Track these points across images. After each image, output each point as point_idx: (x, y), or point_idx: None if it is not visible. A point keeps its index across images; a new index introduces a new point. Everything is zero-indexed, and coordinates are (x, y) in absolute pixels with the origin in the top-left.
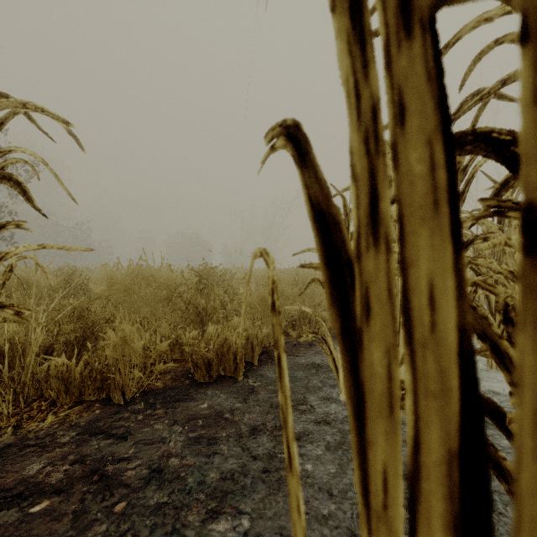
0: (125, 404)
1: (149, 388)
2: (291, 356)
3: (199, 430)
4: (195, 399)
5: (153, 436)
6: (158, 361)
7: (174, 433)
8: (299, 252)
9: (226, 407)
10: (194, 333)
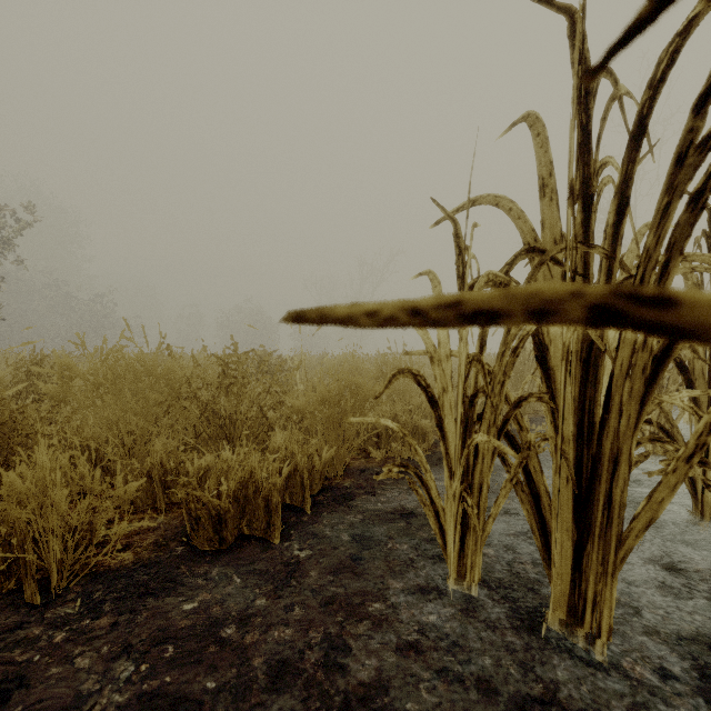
0: (44, 605)
1: (105, 566)
2: (369, 494)
3: (163, 674)
4: (182, 590)
5: (66, 691)
6: (143, 507)
7: (112, 681)
8: None
9: (235, 608)
10: (208, 459)
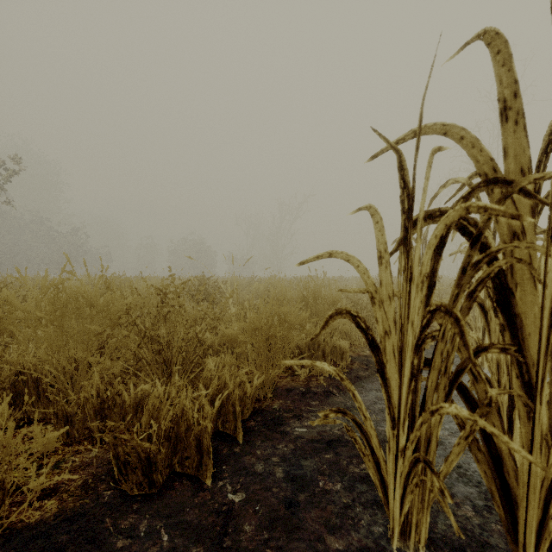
0: None
1: (24, 521)
2: (298, 418)
3: None
4: None
5: None
6: (79, 437)
7: None
8: (312, 259)
9: None
10: (144, 387)
